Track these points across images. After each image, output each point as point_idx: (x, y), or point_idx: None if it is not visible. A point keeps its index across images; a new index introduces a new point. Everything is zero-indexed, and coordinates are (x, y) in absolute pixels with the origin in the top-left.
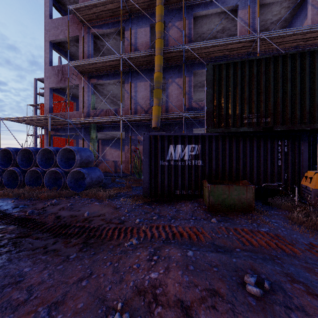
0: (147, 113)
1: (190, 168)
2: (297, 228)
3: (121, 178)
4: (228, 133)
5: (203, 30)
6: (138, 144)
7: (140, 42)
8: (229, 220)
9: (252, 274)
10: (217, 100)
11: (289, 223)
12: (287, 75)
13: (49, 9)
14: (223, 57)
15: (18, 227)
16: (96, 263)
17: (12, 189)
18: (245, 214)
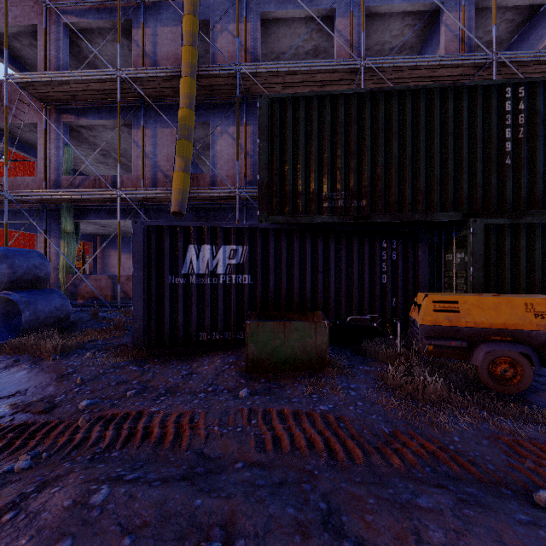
0: None
1: (227, 289)
2: (384, 400)
3: (120, 309)
4: (297, 226)
5: (282, 46)
6: None
7: (164, 54)
8: (275, 389)
9: (213, 542)
10: (277, 164)
11: (377, 390)
12: (392, 126)
13: None
14: None
15: None
16: None
17: None
18: (311, 376)
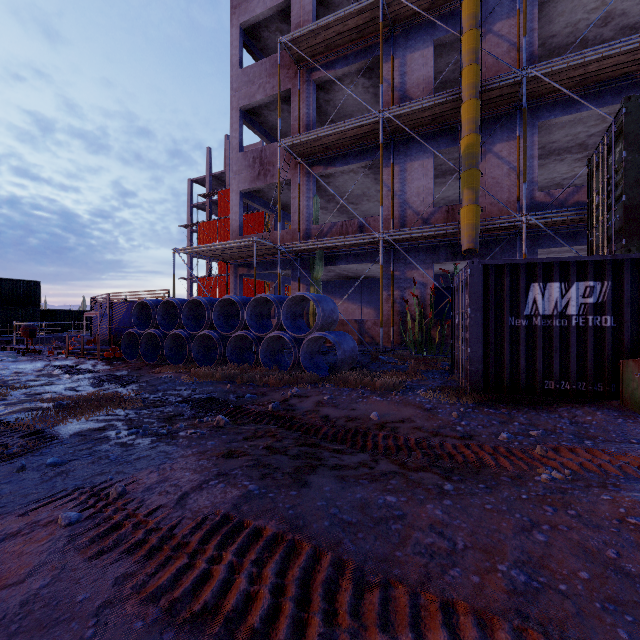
0: (427, 222)
1: (580, 333)
2: None
3: (382, 353)
4: None
5: (553, 28)
6: (414, 287)
7: (413, 82)
8: None
9: None
10: None
11: None
12: None
13: (238, 52)
14: (620, 81)
15: (281, 429)
16: (517, 504)
17: (213, 366)
18: None
